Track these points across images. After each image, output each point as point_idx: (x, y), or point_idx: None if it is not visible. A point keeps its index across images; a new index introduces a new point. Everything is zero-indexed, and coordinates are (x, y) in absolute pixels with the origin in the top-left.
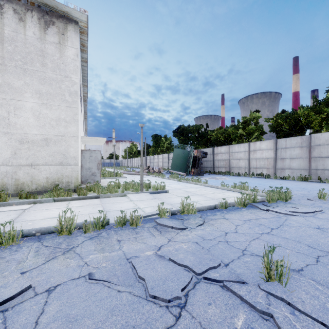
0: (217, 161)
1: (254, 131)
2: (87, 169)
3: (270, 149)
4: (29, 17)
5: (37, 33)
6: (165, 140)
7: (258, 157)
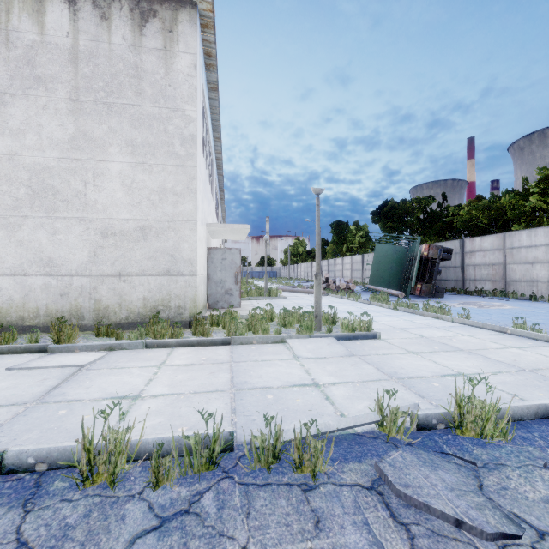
0: (472, 268)
1: None
2: (218, 283)
3: None
4: (116, 11)
5: (129, 36)
6: (356, 230)
7: None
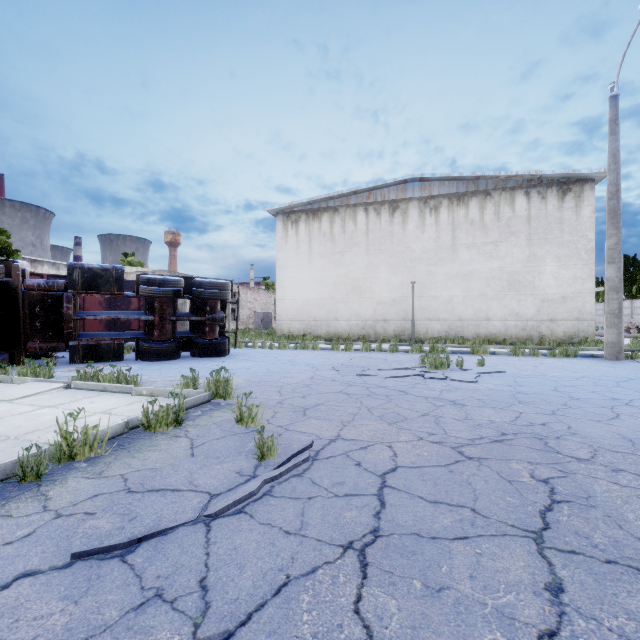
0: None
1: None
2: None
3: None
4: (549, 193)
5: (556, 204)
6: None
7: None
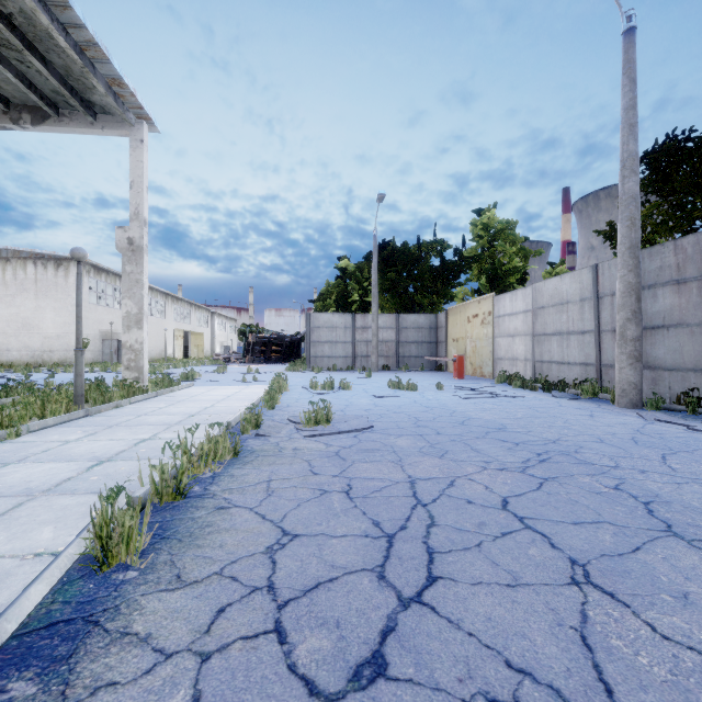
0: None
1: (327, 308)
2: (107, 355)
3: None
4: (50, 265)
5: (54, 273)
6: None
7: None
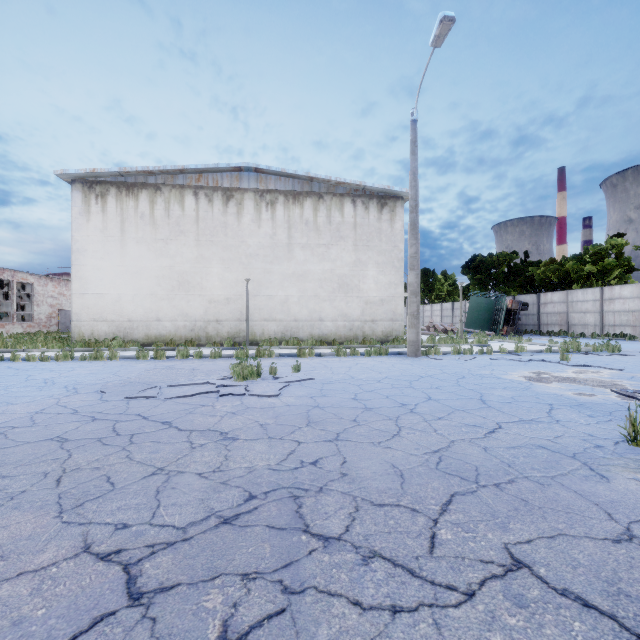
0: (546, 315)
1: (613, 269)
2: None
3: (637, 298)
4: (371, 205)
5: (376, 215)
6: (445, 279)
7: (618, 309)
